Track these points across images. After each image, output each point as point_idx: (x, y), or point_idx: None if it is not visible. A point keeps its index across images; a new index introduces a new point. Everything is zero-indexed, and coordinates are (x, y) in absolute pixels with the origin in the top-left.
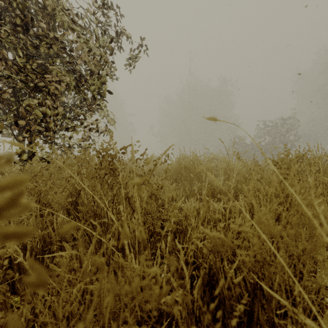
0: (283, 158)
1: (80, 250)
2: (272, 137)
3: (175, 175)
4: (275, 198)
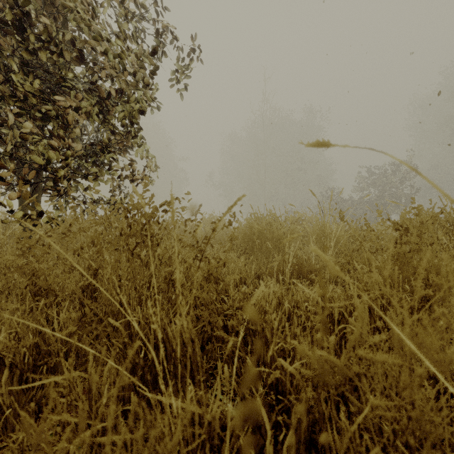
0: (411, 218)
1: (89, 371)
2: (379, 189)
3: (243, 244)
4: (403, 282)
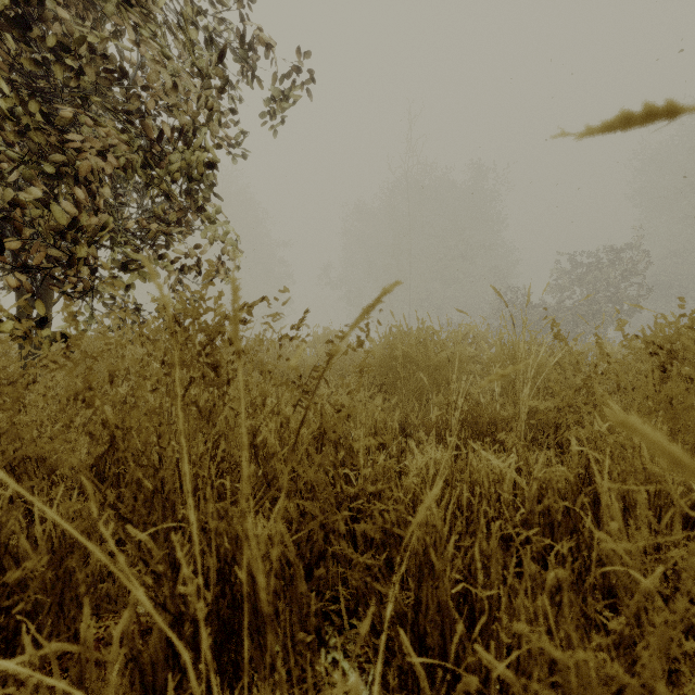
0: (679, 334)
1: (82, 636)
2: (588, 289)
3: (379, 376)
4: None
